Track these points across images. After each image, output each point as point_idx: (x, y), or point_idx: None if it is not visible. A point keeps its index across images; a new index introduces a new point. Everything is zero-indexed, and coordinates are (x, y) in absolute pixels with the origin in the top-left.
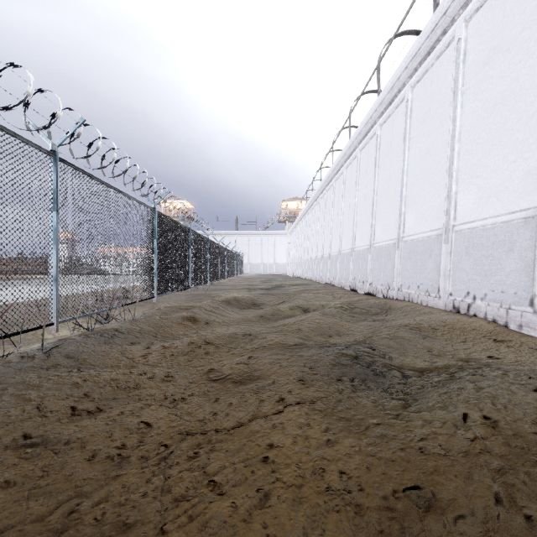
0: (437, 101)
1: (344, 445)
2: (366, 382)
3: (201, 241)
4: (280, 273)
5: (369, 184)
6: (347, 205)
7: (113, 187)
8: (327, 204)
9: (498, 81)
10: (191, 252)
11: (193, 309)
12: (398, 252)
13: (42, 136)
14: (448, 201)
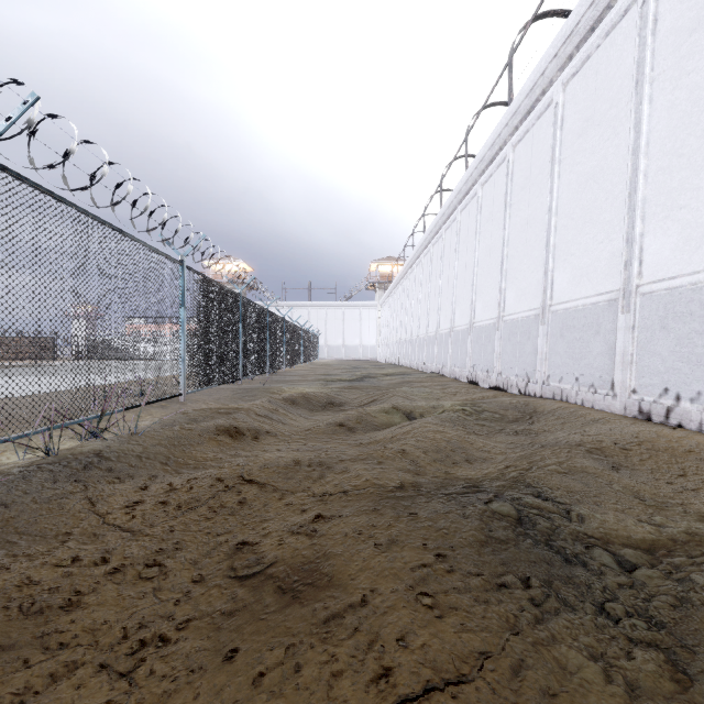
0: (607, 100)
1: None
2: (554, 585)
3: (258, 313)
4: (368, 358)
5: (496, 231)
6: (463, 264)
7: (108, 223)
8: (433, 263)
9: None
10: (242, 329)
11: (237, 413)
12: (542, 328)
13: None
14: (628, 249)
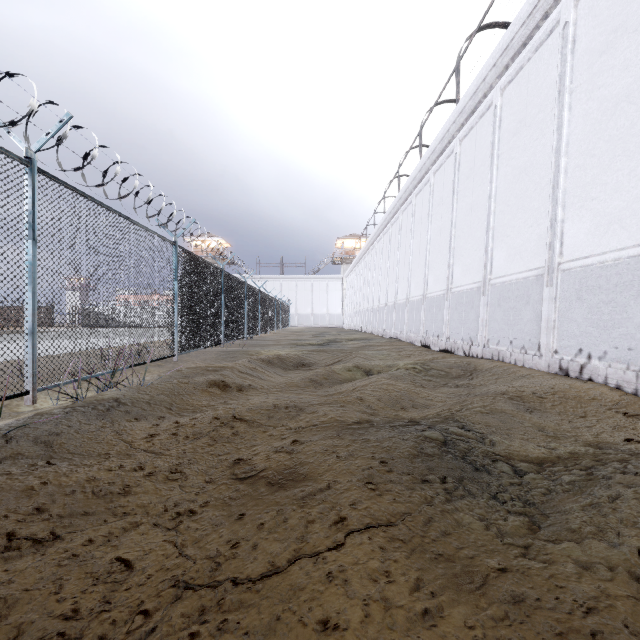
0: (536, 105)
1: (454, 624)
2: (463, 482)
3: (237, 285)
4: (334, 325)
5: (445, 214)
6: (417, 242)
7: (118, 212)
8: (392, 241)
9: (622, 73)
10: (224, 299)
11: (223, 370)
12: (483, 299)
13: (13, 138)
14: (552, 232)
